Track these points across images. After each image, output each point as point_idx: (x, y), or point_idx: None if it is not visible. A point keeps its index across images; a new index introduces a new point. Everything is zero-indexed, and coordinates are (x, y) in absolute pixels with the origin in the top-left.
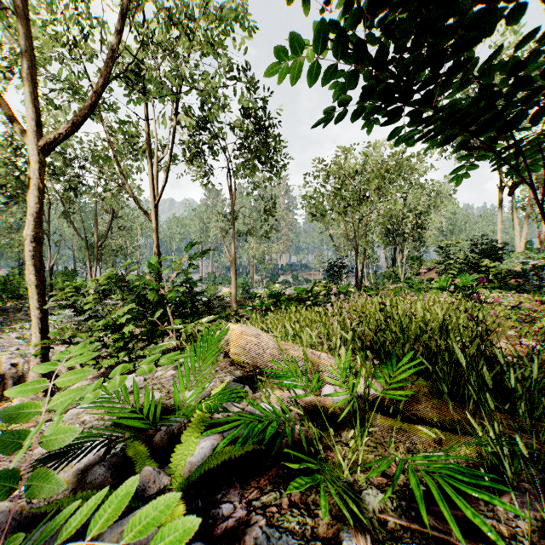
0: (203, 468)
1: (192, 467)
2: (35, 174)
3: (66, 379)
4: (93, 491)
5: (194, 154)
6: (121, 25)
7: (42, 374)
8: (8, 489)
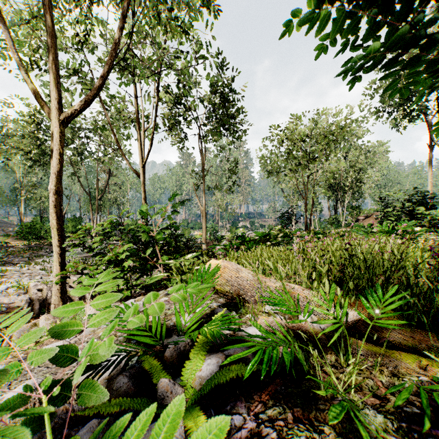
0: (213, 383)
1: (201, 380)
2: (56, 142)
3: (101, 303)
4: (123, 398)
5: (173, 124)
6: (121, 21)
7: (60, 297)
8: (64, 396)
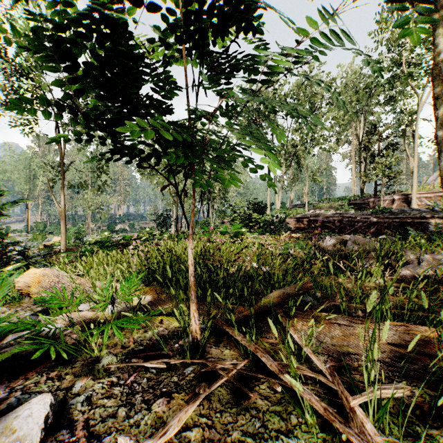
0: None
1: None
2: None
3: None
4: None
5: None
6: None
7: None
8: None
